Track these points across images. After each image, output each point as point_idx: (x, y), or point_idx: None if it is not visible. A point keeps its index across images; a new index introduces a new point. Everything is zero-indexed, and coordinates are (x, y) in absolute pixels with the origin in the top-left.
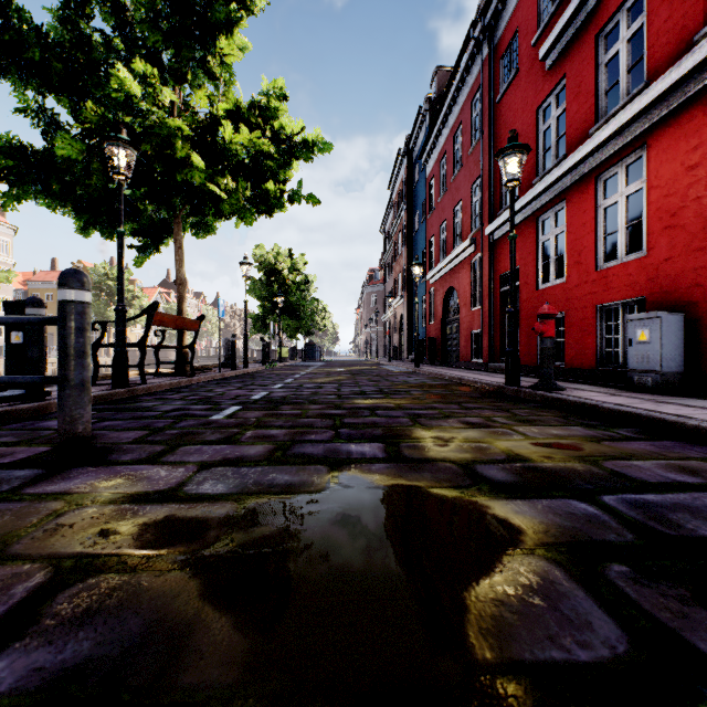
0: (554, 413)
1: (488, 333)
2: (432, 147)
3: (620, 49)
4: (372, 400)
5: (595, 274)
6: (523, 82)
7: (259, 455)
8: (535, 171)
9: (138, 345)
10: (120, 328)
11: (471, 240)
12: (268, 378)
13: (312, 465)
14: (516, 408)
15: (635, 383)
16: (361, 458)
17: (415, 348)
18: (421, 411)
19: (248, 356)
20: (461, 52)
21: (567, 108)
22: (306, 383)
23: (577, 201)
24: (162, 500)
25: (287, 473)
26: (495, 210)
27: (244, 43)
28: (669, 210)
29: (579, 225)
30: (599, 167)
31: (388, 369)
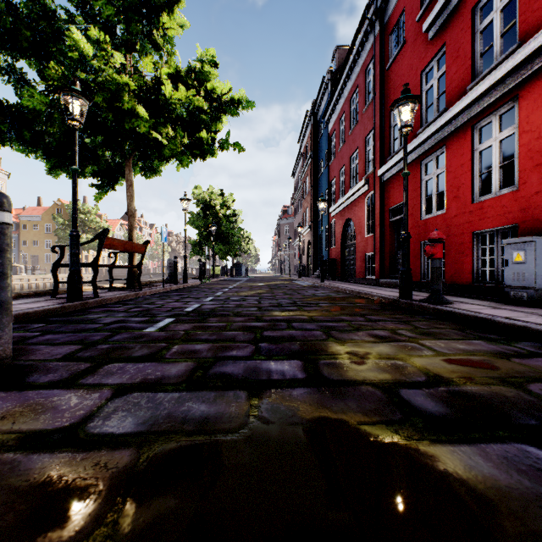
0: (450, 326)
1: (380, 255)
2: (333, 108)
3: (494, 18)
4: (288, 312)
5: (472, 206)
6: (408, 51)
7: (179, 376)
8: (419, 123)
9: (91, 265)
10: (74, 251)
11: (365, 180)
12: (202, 291)
13: (231, 389)
14: (414, 320)
15: (511, 298)
16: (281, 380)
17: (321, 267)
18: (332, 323)
19: (187, 273)
20: (357, 30)
21: (447, 70)
22: (232, 296)
23: (455, 146)
24: (55, 446)
25: (204, 401)
26: (385, 156)
27: (183, 22)
28: (540, 150)
29: (457, 166)
30: (475, 117)
31: (298, 284)
